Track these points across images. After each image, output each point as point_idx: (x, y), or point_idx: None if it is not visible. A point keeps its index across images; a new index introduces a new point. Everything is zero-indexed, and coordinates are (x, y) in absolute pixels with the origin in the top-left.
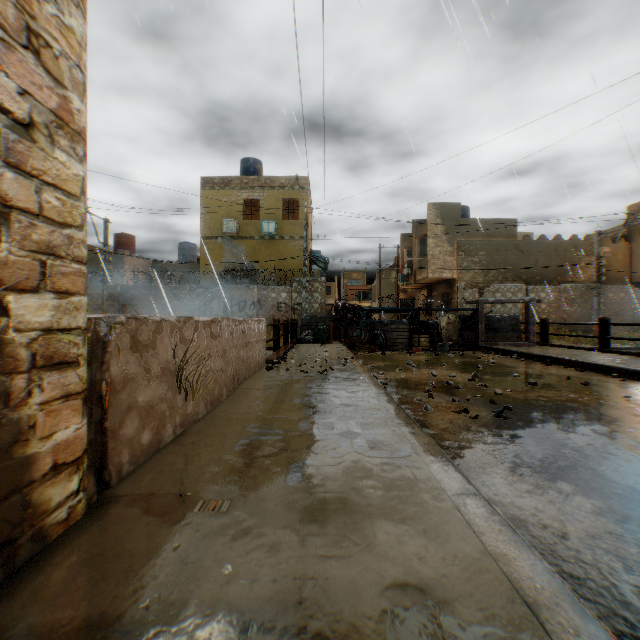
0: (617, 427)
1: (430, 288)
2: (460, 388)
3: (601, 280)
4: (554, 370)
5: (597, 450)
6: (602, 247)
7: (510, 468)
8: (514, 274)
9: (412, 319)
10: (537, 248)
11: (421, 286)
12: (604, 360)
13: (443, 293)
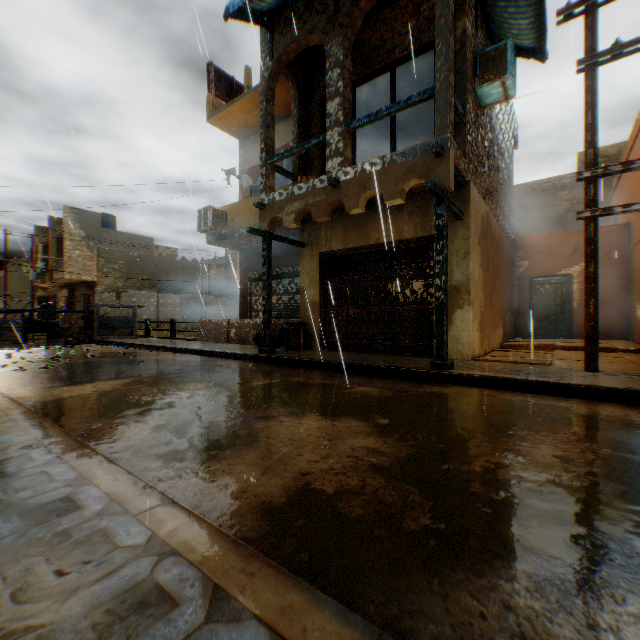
0: (101, 365)
1: (74, 288)
2: (37, 362)
3: (212, 293)
4: (126, 350)
5: (75, 371)
6: (212, 270)
7: (20, 379)
8: (151, 283)
9: (29, 319)
10: (169, 264)
11: (63, 285)
12: (157, 342)
13: (86, 294)
